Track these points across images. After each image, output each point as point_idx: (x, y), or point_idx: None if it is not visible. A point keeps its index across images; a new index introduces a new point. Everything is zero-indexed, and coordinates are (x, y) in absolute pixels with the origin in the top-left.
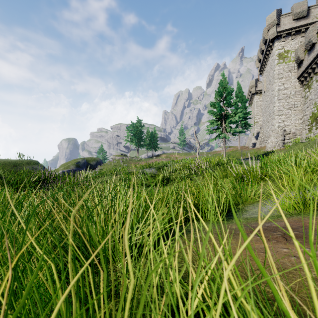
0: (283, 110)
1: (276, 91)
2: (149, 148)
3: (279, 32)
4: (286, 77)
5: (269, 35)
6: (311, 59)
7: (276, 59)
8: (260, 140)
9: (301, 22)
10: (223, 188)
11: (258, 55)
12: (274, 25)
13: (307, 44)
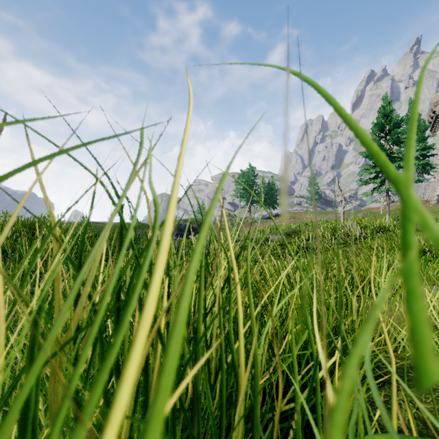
0: None
1: None
2: (265, 205)
3: None
4: None
5: None
6: None
7: None
8: None
9: None
10: (391, 263)
11: None
12: None
13: None
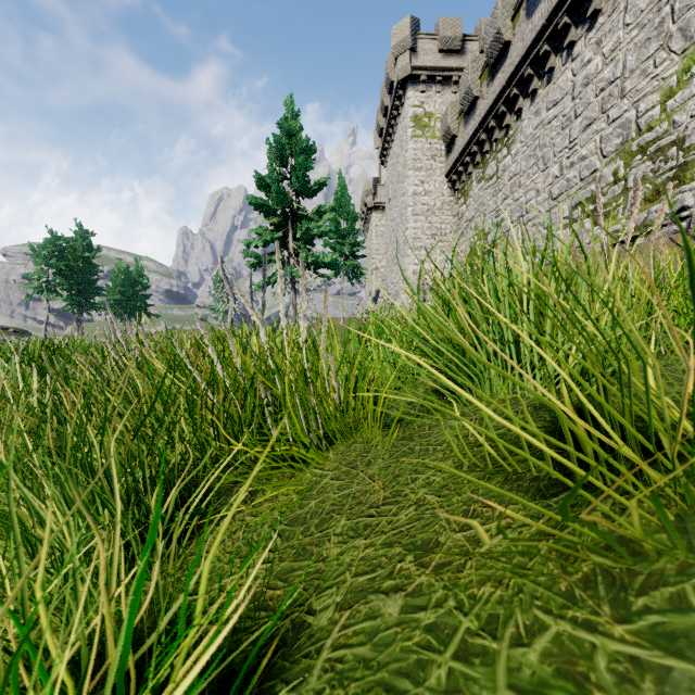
0: (423, 237)
1: (410, 196)
2: (120, 314)
3: (416, 67)
4: (428, 169)
5: (398, 68)
6: (470, 134)
7: (409, 127)
8: (381, 303)
9: (453, 60)
10: None
11: (377, 119)
12: (407, 48)
13: (465, 100)
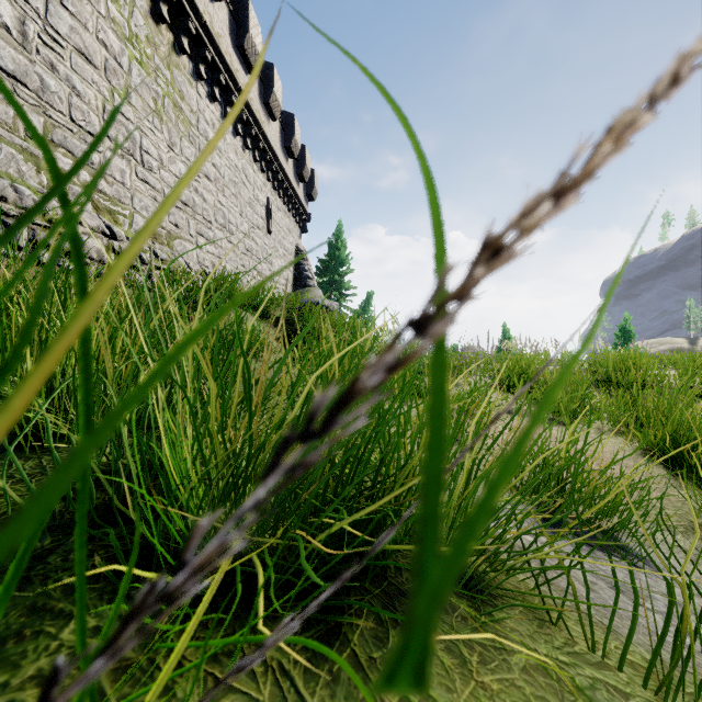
0: None
1: None
2: None
3: None
4: None
5: None
6: None
7: None
8: None
9: None
10: None
11: None
12: None
13: None
